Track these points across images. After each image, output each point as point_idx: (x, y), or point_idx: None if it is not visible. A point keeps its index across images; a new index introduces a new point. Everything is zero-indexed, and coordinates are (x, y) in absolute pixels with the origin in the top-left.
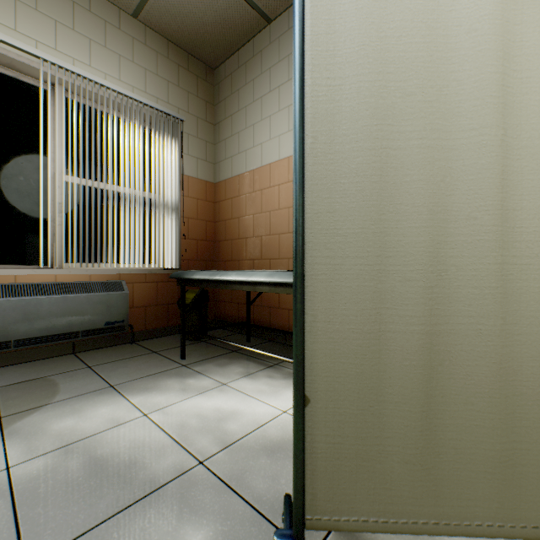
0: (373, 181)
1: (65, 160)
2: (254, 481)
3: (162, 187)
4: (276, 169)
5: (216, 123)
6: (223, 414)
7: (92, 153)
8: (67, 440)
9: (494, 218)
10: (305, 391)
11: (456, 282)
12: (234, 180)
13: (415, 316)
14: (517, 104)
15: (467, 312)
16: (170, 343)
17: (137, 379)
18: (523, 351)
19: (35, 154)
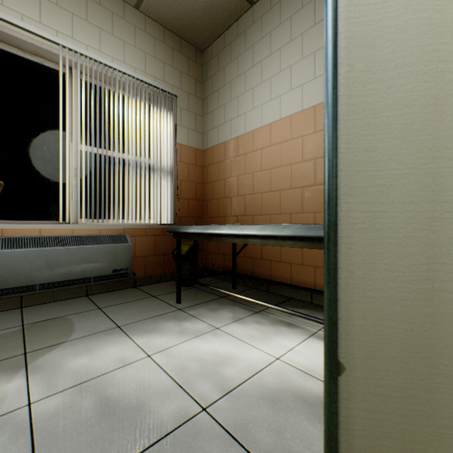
0: (426, 112)
1: (80, 132)
2: (259, 434)
3: (159, 154)
4: (258, 135)
5: (204, 98)
6: (219, 358)
7: (102, 125)
8: (81, 378)
9: None
10: (338, 357)
11: None
12: (220, 146)
13: None
14: None
15: None
16: (166, 289)
17: (140, 321)
18: None
19: (56, 127)
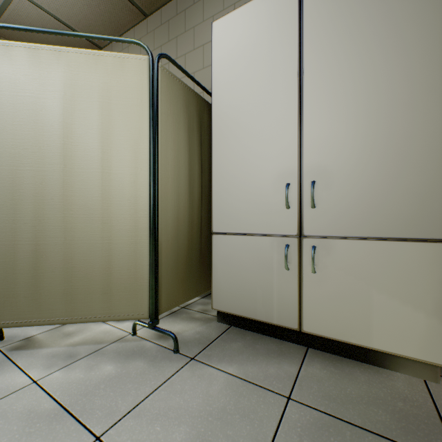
0: (10, 183)
1: None
2: None
3: None
4: None
5: None
6: None
7: None
8: None
9: (60, 199)
10: None
11: (48, 224)
12: None
13: (28, 238)
14: (74, 155)
15: (52, 236)
16: None
17: None
18: (76, 250)
19: None
